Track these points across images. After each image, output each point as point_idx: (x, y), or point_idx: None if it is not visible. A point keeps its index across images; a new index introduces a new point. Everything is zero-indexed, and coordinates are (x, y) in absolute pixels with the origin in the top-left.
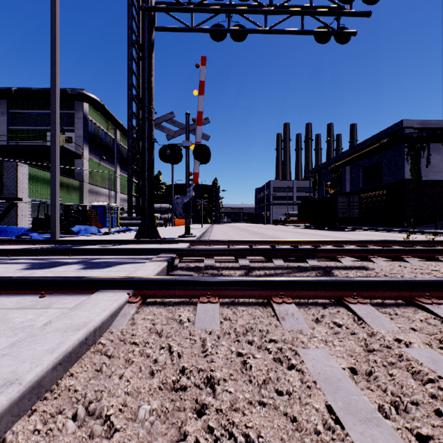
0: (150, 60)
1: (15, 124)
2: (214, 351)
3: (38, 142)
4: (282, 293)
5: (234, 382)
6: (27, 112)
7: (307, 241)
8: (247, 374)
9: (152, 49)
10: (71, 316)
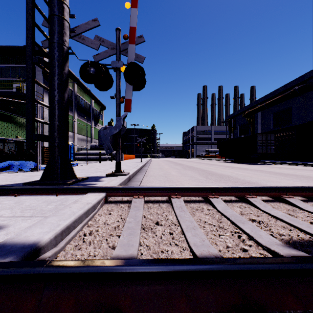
0: None
1: None
2: None
3: (6, 90)
4: None
5: None
6: None
7: (295, 188)
8: None
9: None
10: None
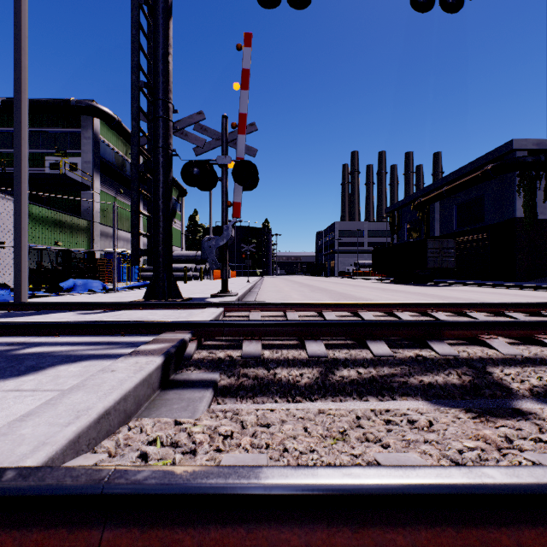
0: (166, 30)
1: (4, 146)
2: None
3: (34, 169)
4: None
5: None
6: None
7: (408, 304)
8: None
9: (170, 14)
10: None
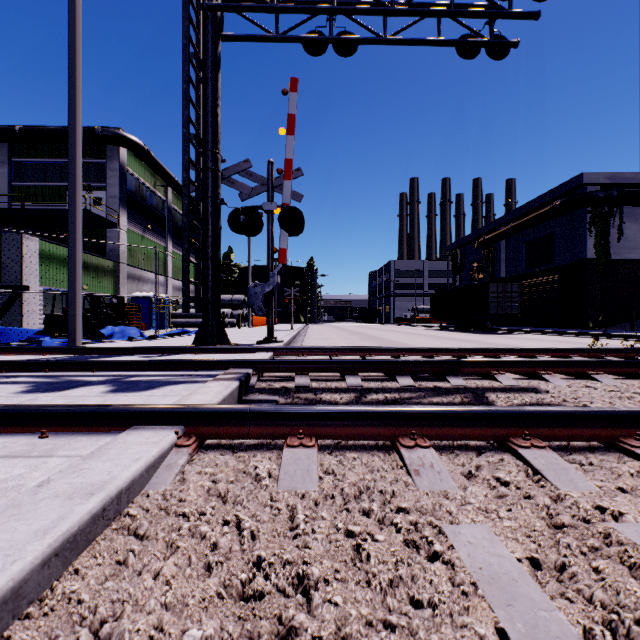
0: (215, 83)
1: (20, 178)
2: (309, 528)
3: (54, 204)
4: (414, 432)
5: (343, 585)
6: (37, 161)
7: (447, 349)
8: (363, 571)
9: (218, 67)
10: (83, 471)
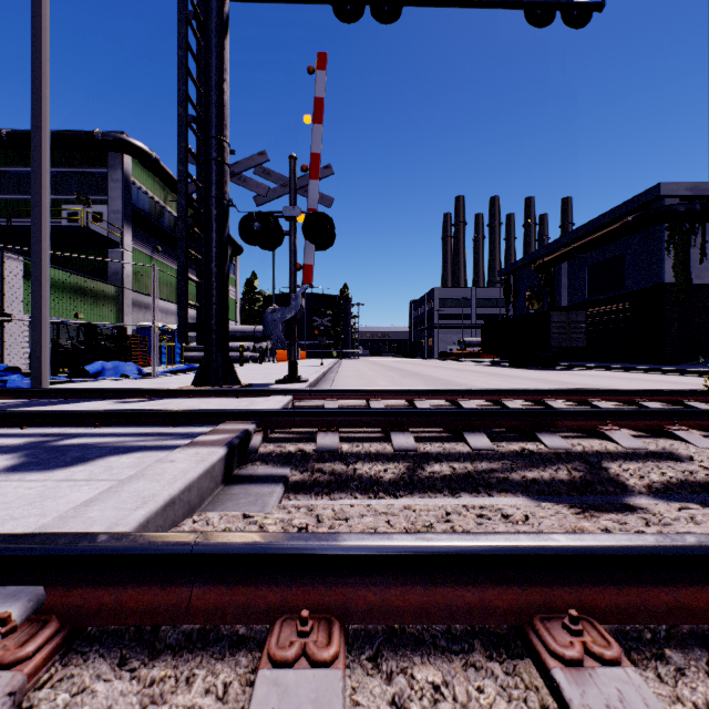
0: (221, 51)
1: (9, 191)
2: None
3: None
4: (575, 614)
5: None
6: (28, 171)
7: (520, 391)
8: None
9: (225, 31)
10: None
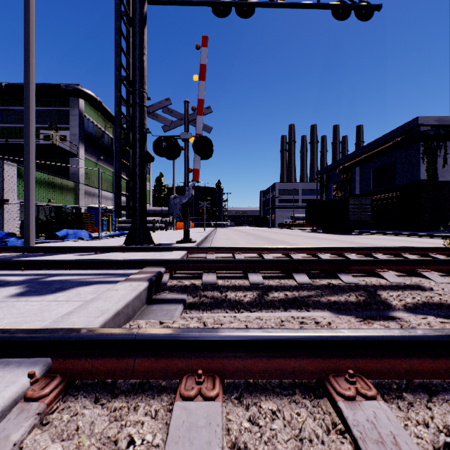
0: (142, 36)
1: (6, 121)
2: None
3: None
4: (352, 372)
5: None
6: (19, 109)
7: (328, 248)
8: None
9: (144, 23)
10: None
